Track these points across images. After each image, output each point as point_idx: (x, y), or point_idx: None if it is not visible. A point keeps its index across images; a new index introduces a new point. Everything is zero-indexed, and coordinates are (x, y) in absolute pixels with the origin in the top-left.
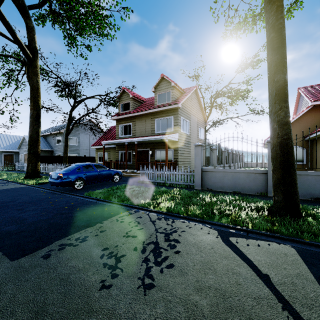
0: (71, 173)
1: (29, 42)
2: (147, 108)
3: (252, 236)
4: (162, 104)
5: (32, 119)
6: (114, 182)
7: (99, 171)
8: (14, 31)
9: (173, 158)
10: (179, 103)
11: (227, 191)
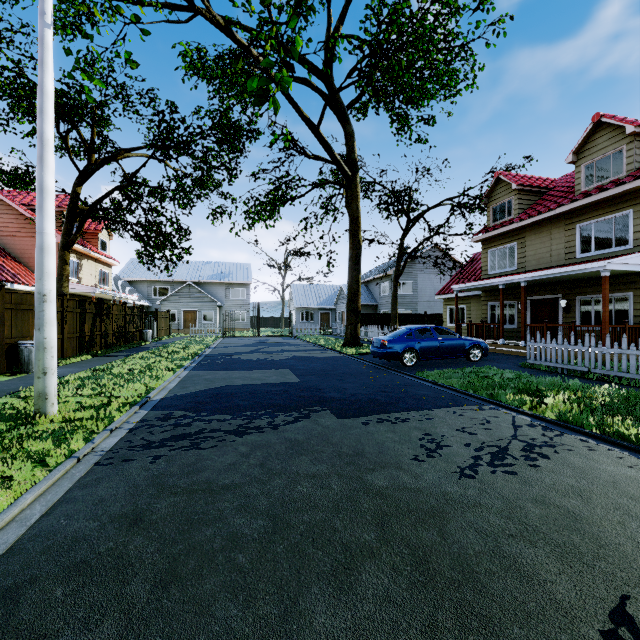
0: (398, 340)
1: (348, 156)
2: (554, 205)
3: None
4: (597, 185)
5: (351, 262)
6: (470, 361)
7: (442, 339)
8: (332, 150)
9: (633, 316)
10: None
11: None
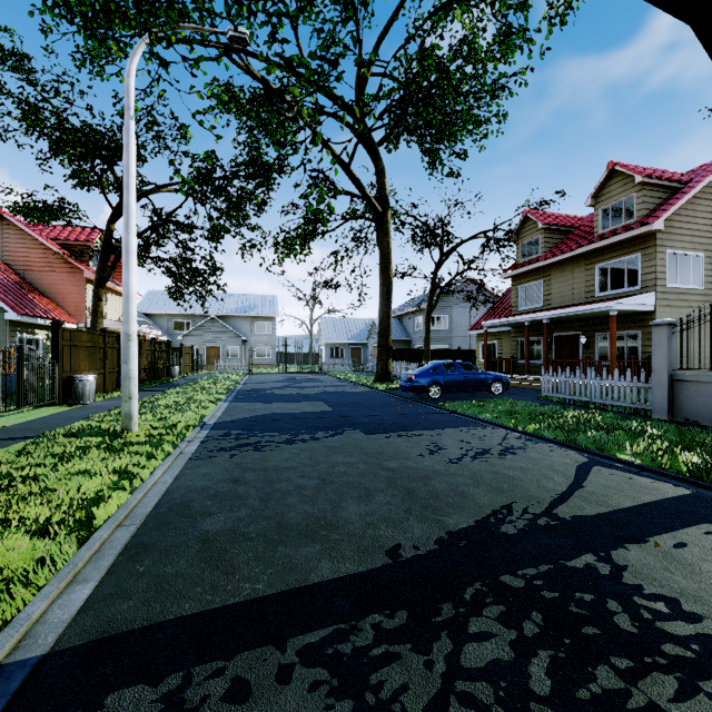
0: (424, 374)
1: (379, 192)
2: (575, 245)
3: (642, 474)
4: (612, 229)
5: (382, 298)
6: (492, 394)
7: (466, 374)
8: (363, 187)
9: (641, 352)
10: (656, 220)
11: None
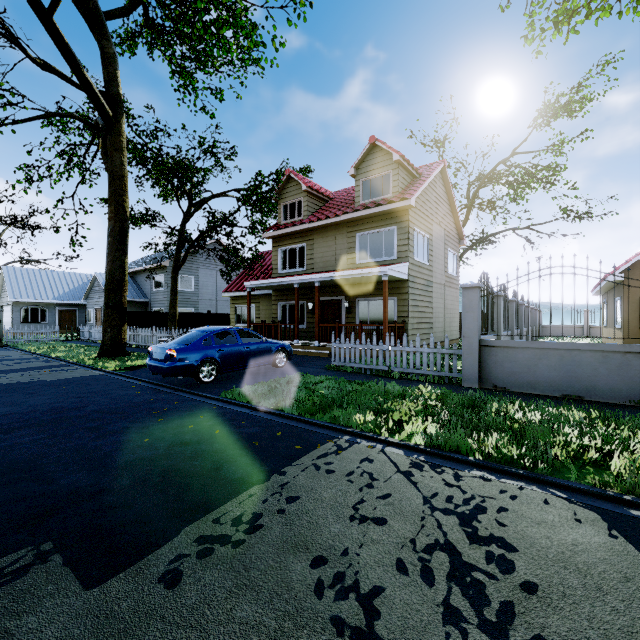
0: (193, 348)
1: (107, 86)
2: (340, 211)
3: None
4: (373, 201)
5: (113, 238)
6: (276, 367)
7: (248, 344)
8: (79, 64)
9: (397, 317)
10: (412, 197)
11: (547, 394)
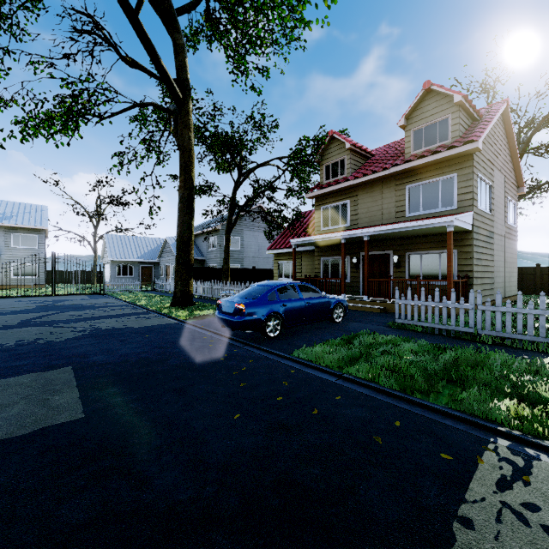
0: (260, 302)
1: (178, 73)
2: (388, 165)
3: None
4: (427, 149)
5: (182, 204)
6: (333, 322)
7: (308, 298)
8: (157, 55)
9: (458, 271)
10: (479, 138)
11: None
